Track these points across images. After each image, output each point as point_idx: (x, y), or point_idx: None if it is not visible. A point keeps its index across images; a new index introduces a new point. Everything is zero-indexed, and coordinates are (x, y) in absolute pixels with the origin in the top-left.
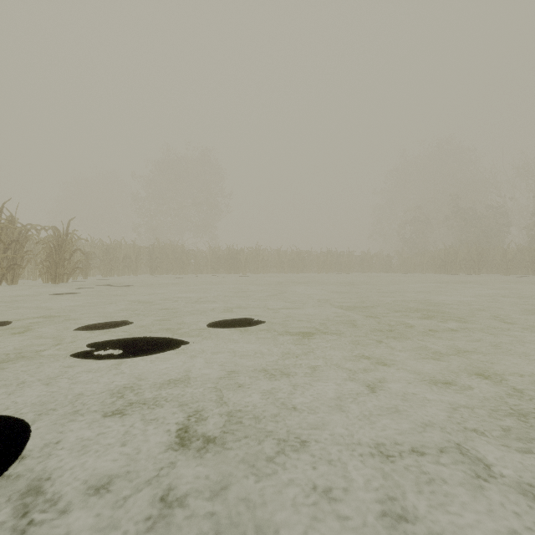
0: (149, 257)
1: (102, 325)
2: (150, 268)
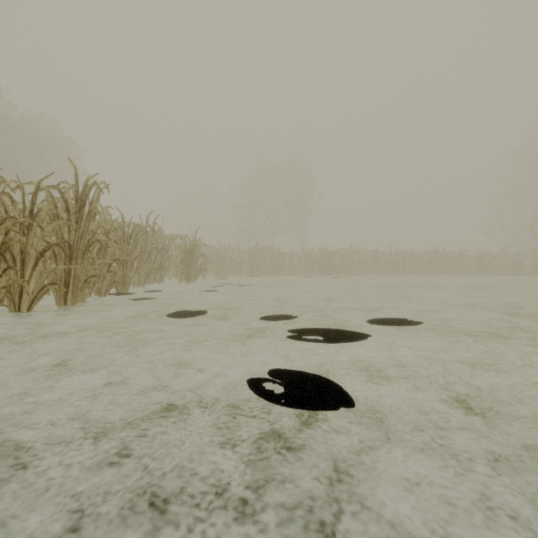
0: (250, 260)
1: (276, 317)
2: (250, 270)
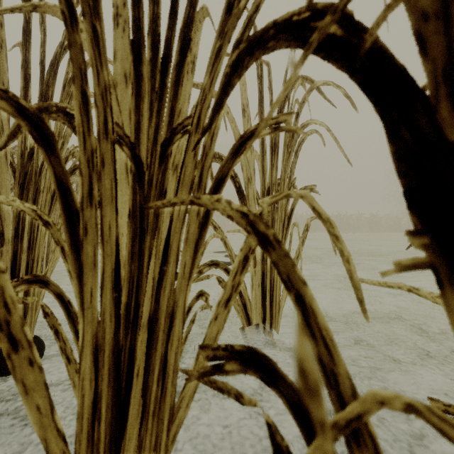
0: None
1: (220, 252)
2: None
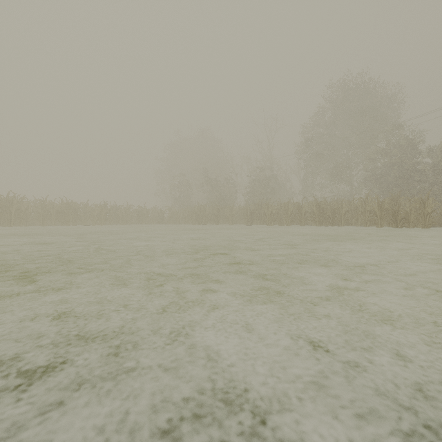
0: None
1: None
2: None
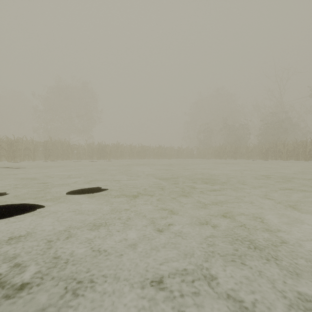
0: (44, 149)
1: None
2: (44, 156)
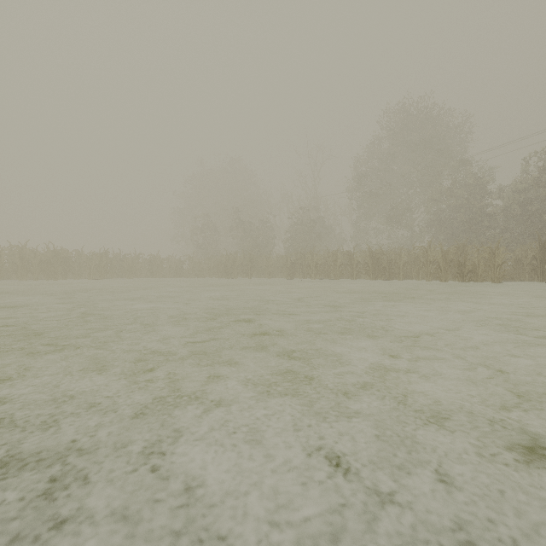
0: None
1: None
2: None
